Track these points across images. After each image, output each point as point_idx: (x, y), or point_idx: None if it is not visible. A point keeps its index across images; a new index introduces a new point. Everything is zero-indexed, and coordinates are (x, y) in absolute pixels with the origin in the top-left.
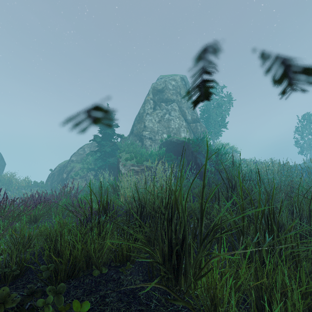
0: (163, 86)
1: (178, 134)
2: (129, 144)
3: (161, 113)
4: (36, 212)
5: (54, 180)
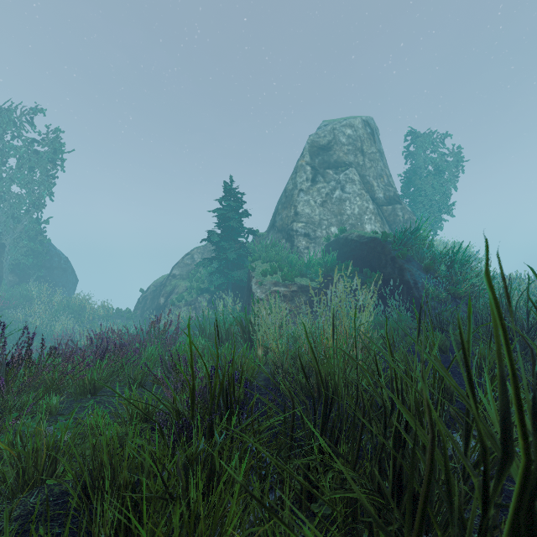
0: (329, 138)
1: (358, 227)
2: (268, 246)
3: (327, 189)
4: (95, 375)
5: (147, 308)
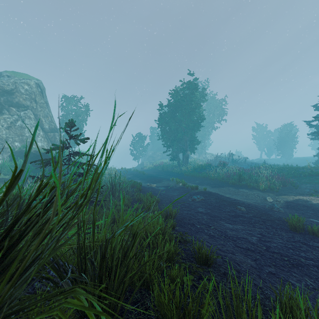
0: (12, 87)
1: (34, 143)
2: None
3: (11, 119)
4: None
5: None
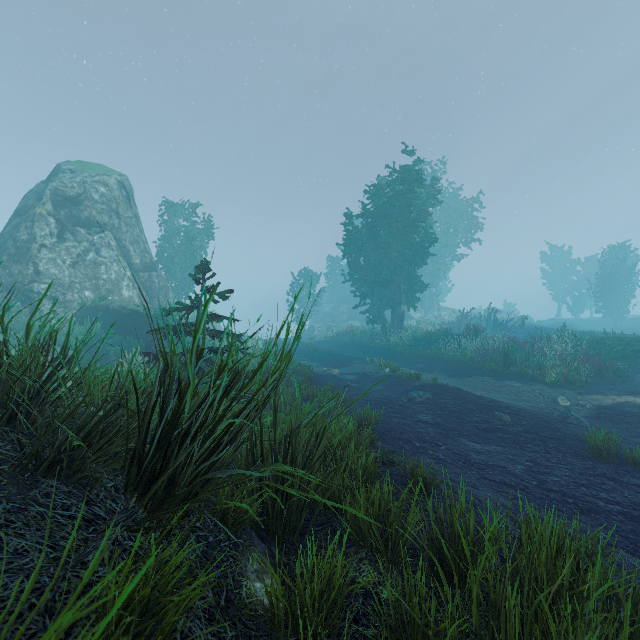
0: (78, 191)
1: (116, 292)
2: None
3: (78, 249)
4: None
5: None
